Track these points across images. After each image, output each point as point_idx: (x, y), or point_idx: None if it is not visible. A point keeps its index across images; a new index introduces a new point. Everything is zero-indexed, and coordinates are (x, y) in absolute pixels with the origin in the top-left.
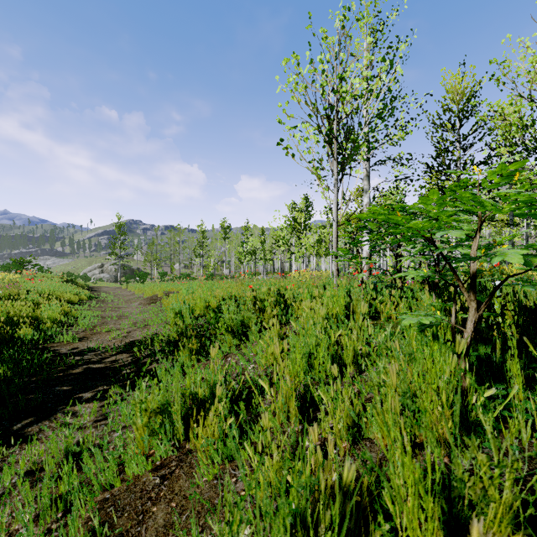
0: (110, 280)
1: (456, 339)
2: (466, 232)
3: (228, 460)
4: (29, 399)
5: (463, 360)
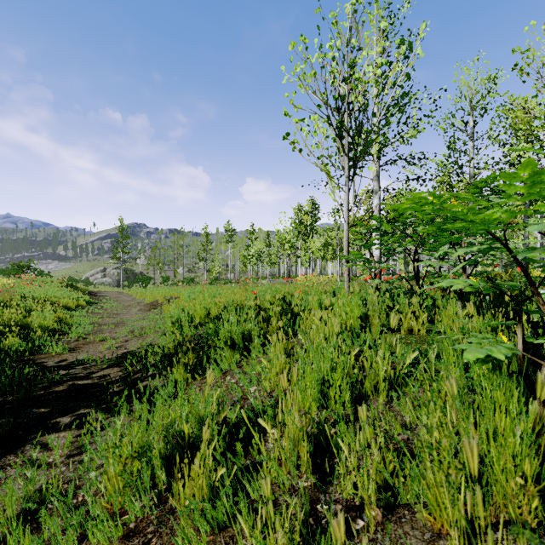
0: (112, 285)
1: (536, 377)
2: None
3: (221, 527)
4: None
5: (541, 404)
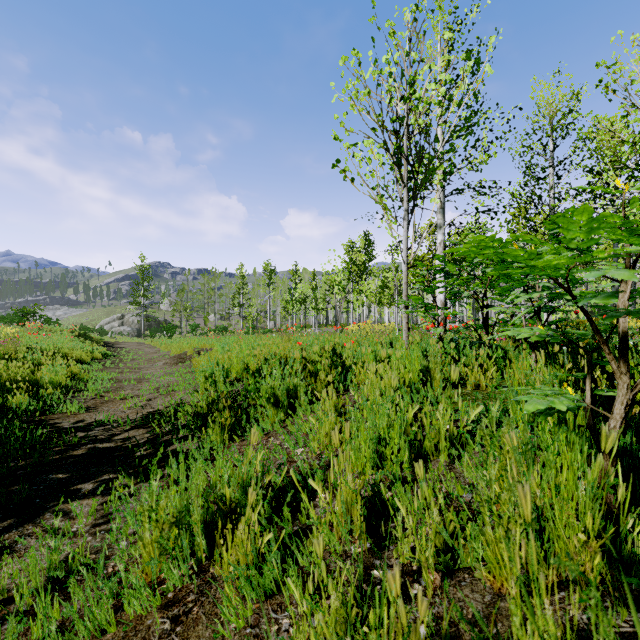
0: (131, 334)
1: (601, 430)
2: (634, 271)
3: (267, 594)
4: (13, 492)
5: (608, 459)
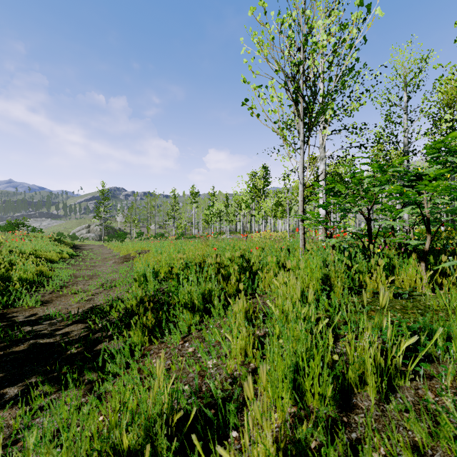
0: (95, 239)
1: None
2: None
3: None
4: None
5: None
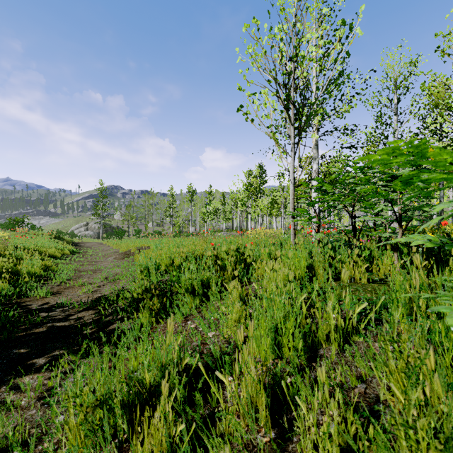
0: (93, 236)
1: None
2: None
3: None
4: None
5: None
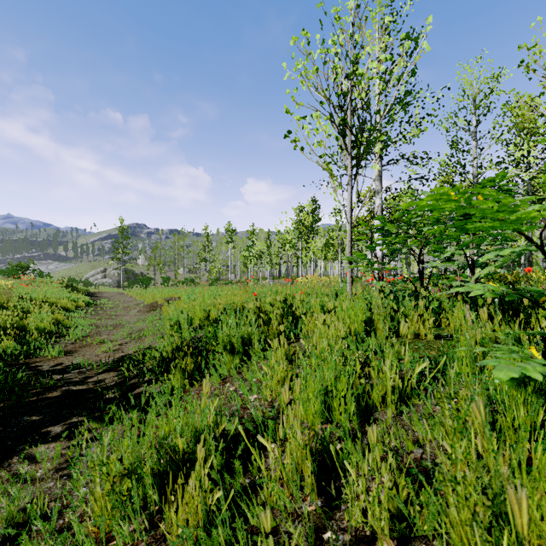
0: (112, 285)
1: None
2: None
3: None
4: None
5: None
